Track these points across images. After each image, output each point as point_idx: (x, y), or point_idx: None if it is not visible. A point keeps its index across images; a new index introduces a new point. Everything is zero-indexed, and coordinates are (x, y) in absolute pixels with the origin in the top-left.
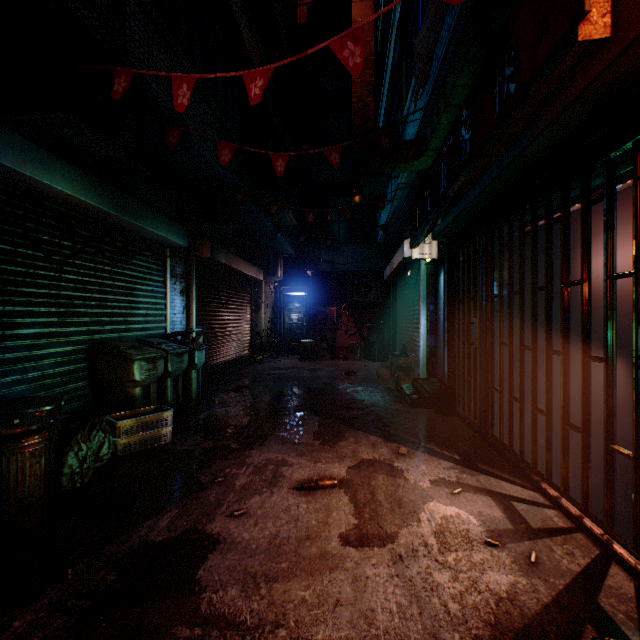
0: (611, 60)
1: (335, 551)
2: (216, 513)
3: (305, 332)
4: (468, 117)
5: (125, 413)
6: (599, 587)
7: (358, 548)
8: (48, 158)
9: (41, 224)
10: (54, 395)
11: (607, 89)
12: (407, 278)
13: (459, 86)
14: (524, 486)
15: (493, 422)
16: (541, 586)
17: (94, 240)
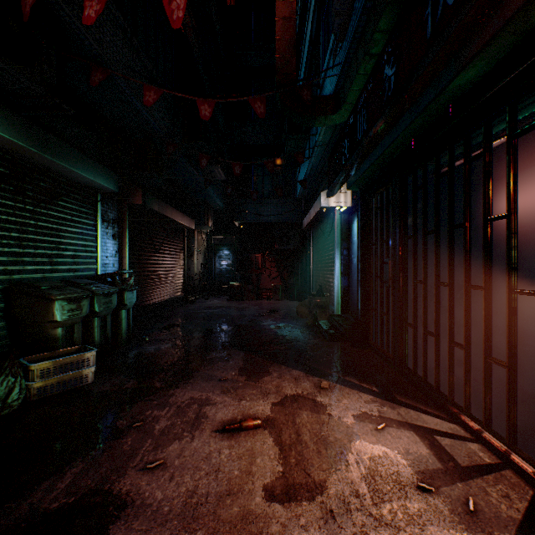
0: None
1: (259, 510)
2: (128, 466)
3: (233, 276)
4: (392, 53)
5: (43, 355)
6: None
7: (285, 504)
8: None
9: None
10: None
11: None
12: (322, 227)
13: (379, 31)
14: (443, 418)
15: (406, 354)
16: None
17: (12, 177)
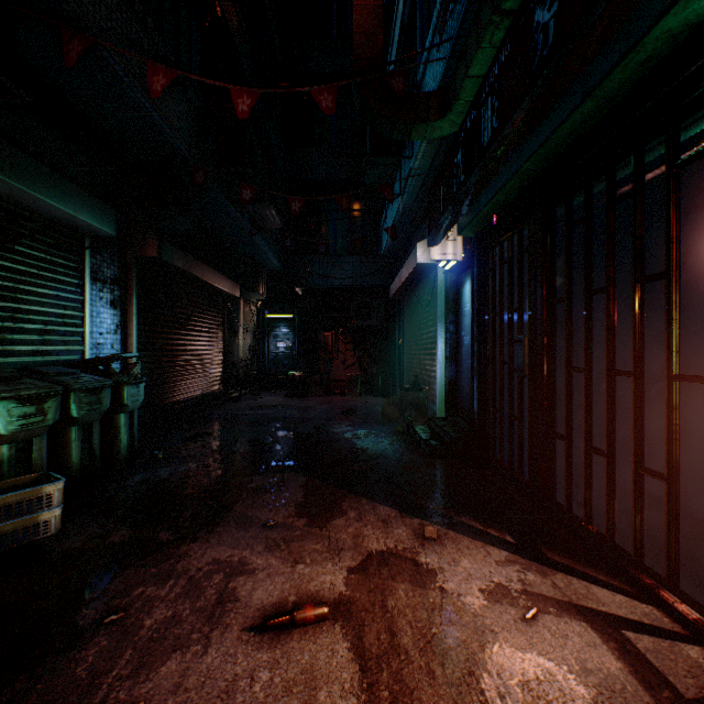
0: None
1: None
2: None
3: (294, 363)
4: None
5: None
6: None
7: None
8: None
9: None
10: None
11: None
12: (418, 294)
13: None
14: (628, 593)
15: (554, 481)
16: None
17: None
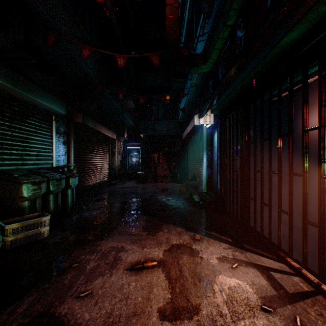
0: None
1: None
2: (67, 295)
3: (140, 168)
4: (242, 22)
5: (15, 219)
6: None
7: (172, 322)
8: None
9: None
10: None
11: None
12: (195, 138)
13: (233, 10)
14: (274, 259)
15: (249, 217)
16: None
17: None
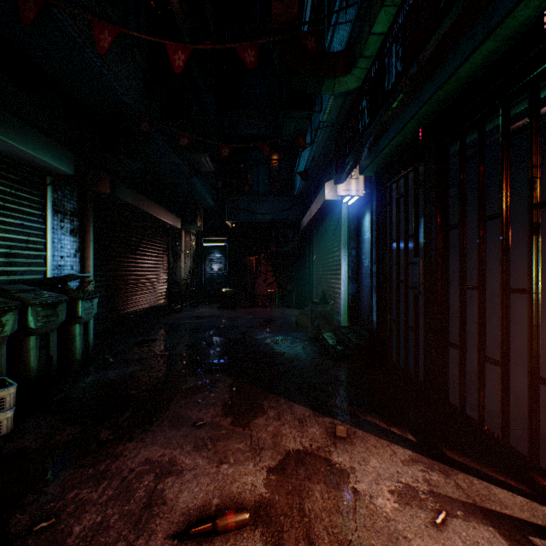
0: None
1: None
2: None
3: (226, 281)
4: None
5: None
6: None
7: None
8: None
9: None
10: None
11: None
12: (325, 226)
13: None
14: (527, 494)
15: (447, 385)
16: None
17: None
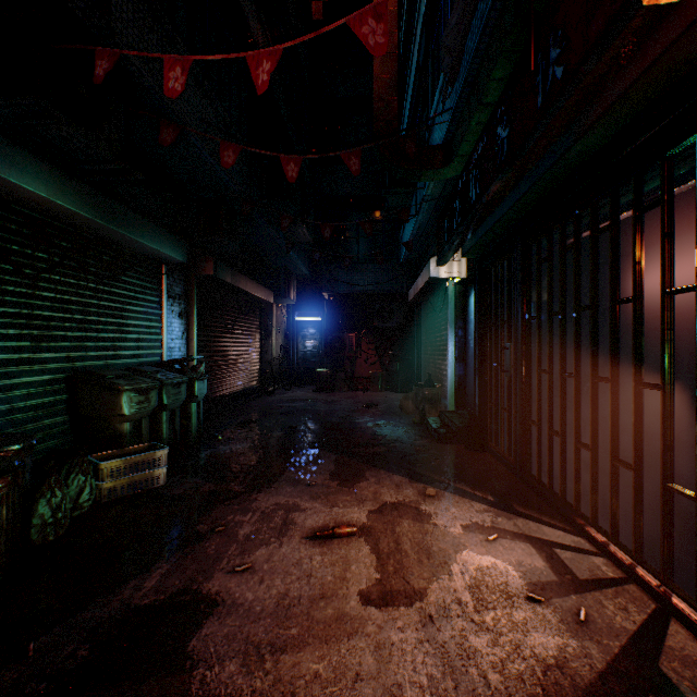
0: (675, 37)
1: (354, 612)
2: (215, 569)
3: (321, 361)
4: (505, 113)
5: (111, 452)
6: (659, 649)
7: (381, 608)
8: (16, 153)
9: (9, 231)
10: (26, 432)
11: (667, 74)
12: (433, 301)
13: (494, 80)
14: (567, 530)
15: (530, 458)
16: (594, 649)
17: (75, 252)
